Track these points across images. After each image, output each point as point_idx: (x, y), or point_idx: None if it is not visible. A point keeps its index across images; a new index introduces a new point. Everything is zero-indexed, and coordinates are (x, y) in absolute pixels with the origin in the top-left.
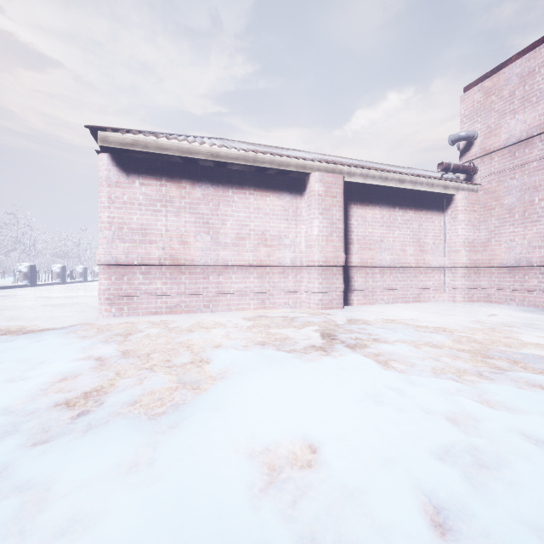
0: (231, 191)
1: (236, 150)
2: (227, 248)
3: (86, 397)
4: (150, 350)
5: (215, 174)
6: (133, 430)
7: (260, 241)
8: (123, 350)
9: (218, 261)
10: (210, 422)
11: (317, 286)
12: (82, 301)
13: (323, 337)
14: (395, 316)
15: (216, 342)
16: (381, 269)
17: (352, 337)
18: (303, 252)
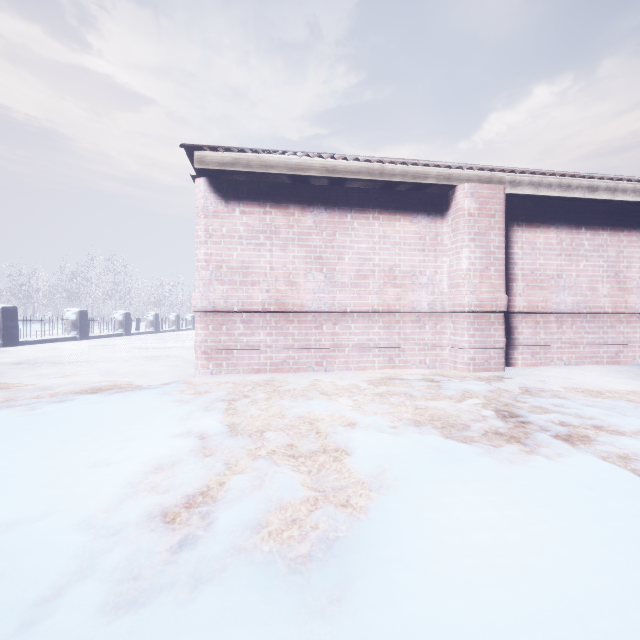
0: (350, 216)
1: (357, 162)
2: (344, 290)
3: (188, 506)
4: (262, 426)
5: (330, 195)
6: (269, 601)
7: (387, 280)
8: (228, 424)
9: (334, 306)
10: (404, 601)
11: (467, 340)
12: (176, 353)
13: (503, 417)
14: (596, 386)
15: (347, 419)
16: (558, 317)
17: (552, 419)
18: (445, 293)
